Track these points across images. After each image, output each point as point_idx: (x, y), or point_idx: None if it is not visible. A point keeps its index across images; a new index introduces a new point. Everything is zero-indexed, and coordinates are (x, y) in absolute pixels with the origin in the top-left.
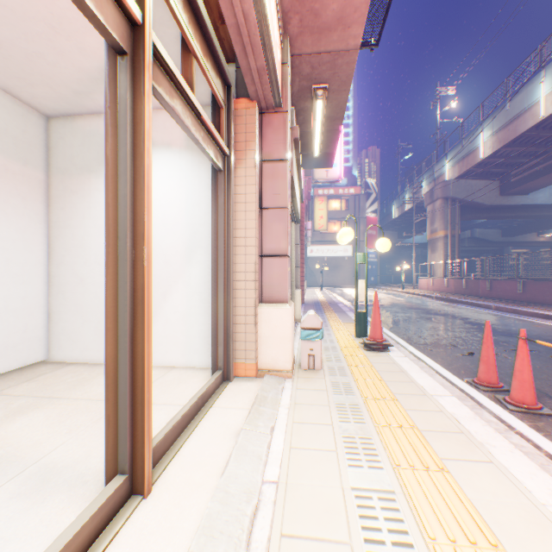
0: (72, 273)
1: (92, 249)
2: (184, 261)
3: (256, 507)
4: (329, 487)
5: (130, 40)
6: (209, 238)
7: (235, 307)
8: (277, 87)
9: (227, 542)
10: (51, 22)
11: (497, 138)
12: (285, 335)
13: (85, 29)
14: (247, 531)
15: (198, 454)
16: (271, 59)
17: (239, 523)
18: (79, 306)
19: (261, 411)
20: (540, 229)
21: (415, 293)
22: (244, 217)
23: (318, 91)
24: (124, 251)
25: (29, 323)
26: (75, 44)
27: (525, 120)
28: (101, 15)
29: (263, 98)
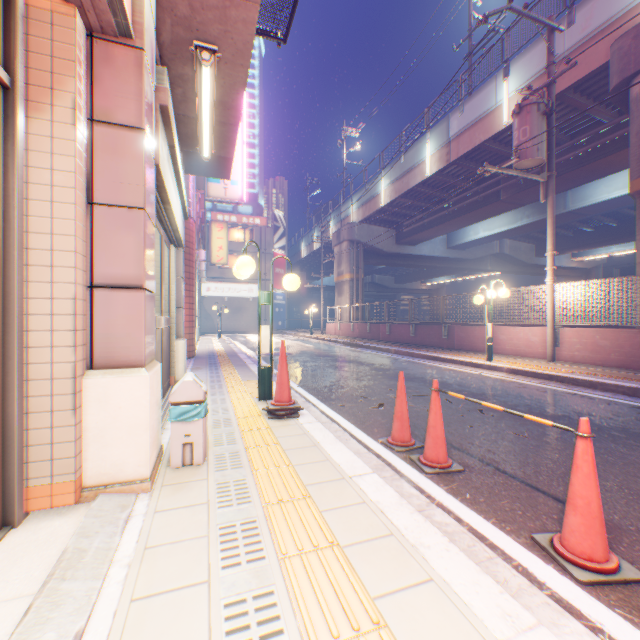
0: None
1: None
2: None
3: None
4: None
5: None
6: None
7: (27, 381)
8: None
9: None
10: None
11: (394, 188)
12: (139, 420)
13: None
14: None
15: None
16: None
17: None
18: None
19: (62, 597)
20: (423, 279)
21: (324, 339)
22: (50, 213)
23: (204, 53)
24: None
25: None
26: None
27: (416, 175)
28: None
29: (91, 4)
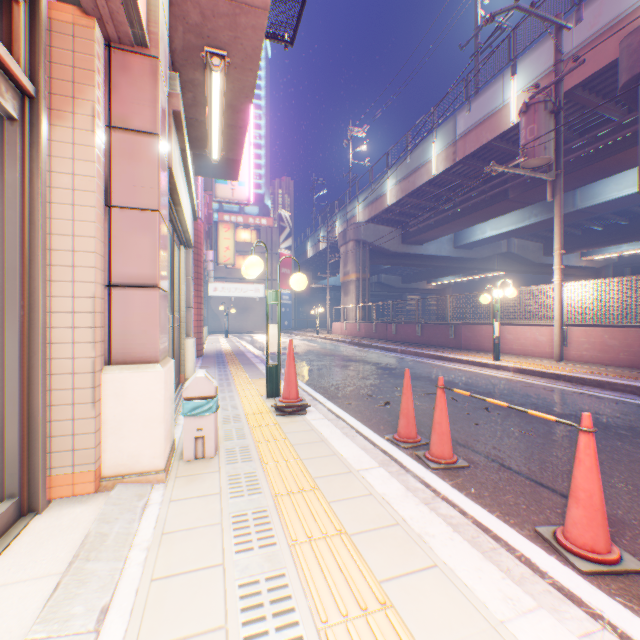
0: None
1: None
2: None
3: None
4: None
5: None
6: None
7: (50, 375)
8: (135, 2)
9: None
10: None
11: (400, 187)
12: (155, 413)
13: None
14: None
15: None
16: None
17: None
18: None
19: (88, 575)
20: (429, 278)
21: (330, 338)
22: (71, 215)
23: (214, 58)
24: None
25: None
26: None
27: (422, 175)
28: None
29: (110, 16)
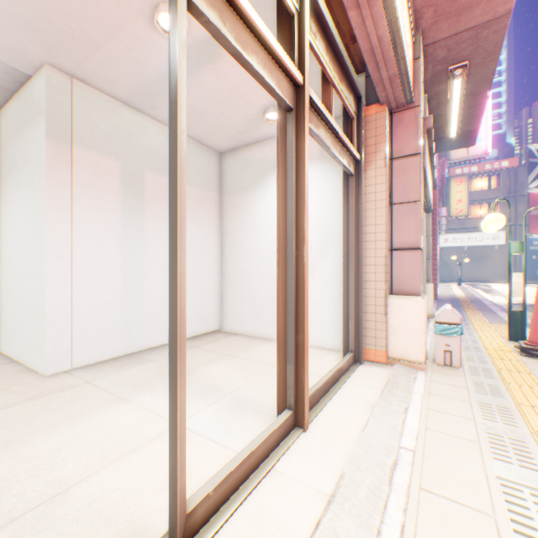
0: (235, 267)
1: (248, 248)
2: (317, 256)
3: (394, 462)
4: (469, 469)
5: (294, 99)
6: (339, 235)
7: (364, 297)
8: (408, 87)
9: (371, 476)
10: (231, 91)
11: None
12: (417, 327)
13: (251, 89)
14: (388, 475)
15: (339, 413)
16: (402, 65)
17: (380, 468)
18: (240, 291)
19: (393, 393)
20: None
21: None
22: (373, 214)
23: (455, 71)
24: (290, 251)
25: (210, 302)
26: (244, 100)
27: None
28: (280, 92)
29: (393, 100)
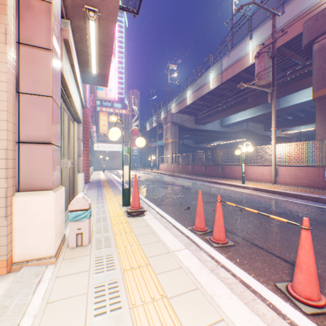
0: None
1: None
2: None
3: None
4: None
5: None
6: None
7: None
8: None
9: None
10: None
11: (194, 95)
12: (48, 221)
13: None
14: None
15: None
16: None
17: None
18: None
19: None
20: (208, 142)
21: (158, 172)
22: None
23: (91, 12)
24: None
25: None
26: None
27: (205, 89)
28: None
29: None
